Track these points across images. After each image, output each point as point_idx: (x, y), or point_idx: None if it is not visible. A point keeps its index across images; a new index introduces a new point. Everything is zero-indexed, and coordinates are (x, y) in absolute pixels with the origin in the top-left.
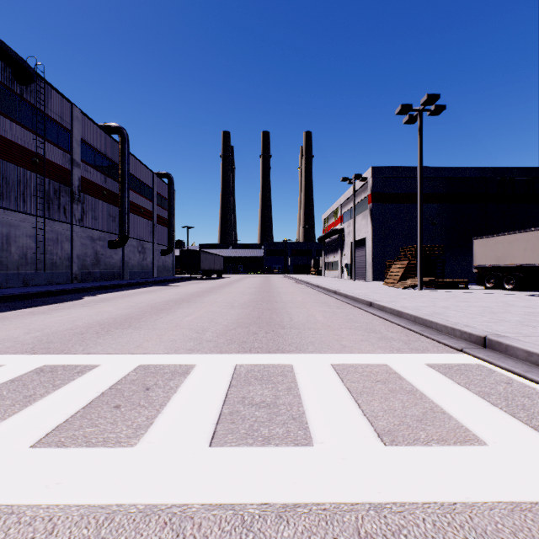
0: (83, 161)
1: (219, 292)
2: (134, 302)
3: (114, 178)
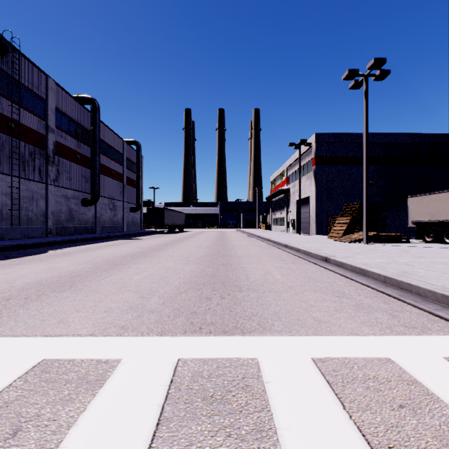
0: (58, 127)
1: (178, 246)
2: (92, 257)
3: (87, 144)
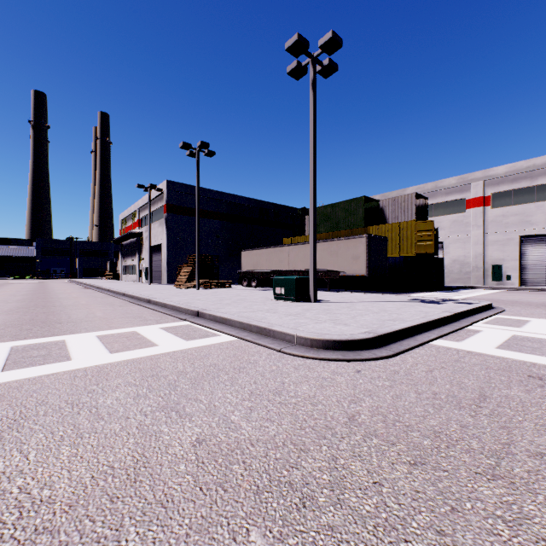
0: None
1: None
2: None
3: None
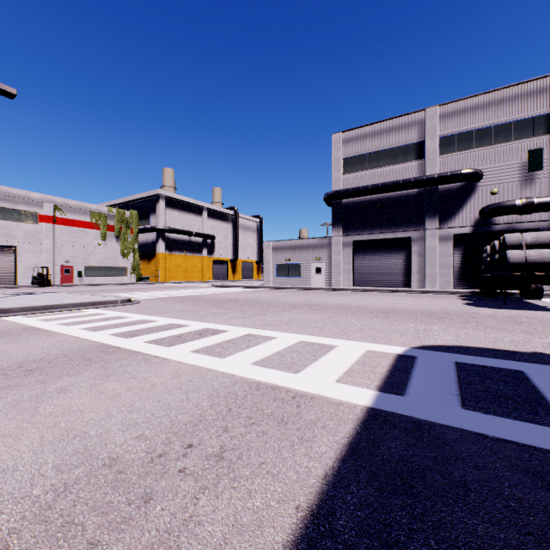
0: None
1: None
2: None
3: None
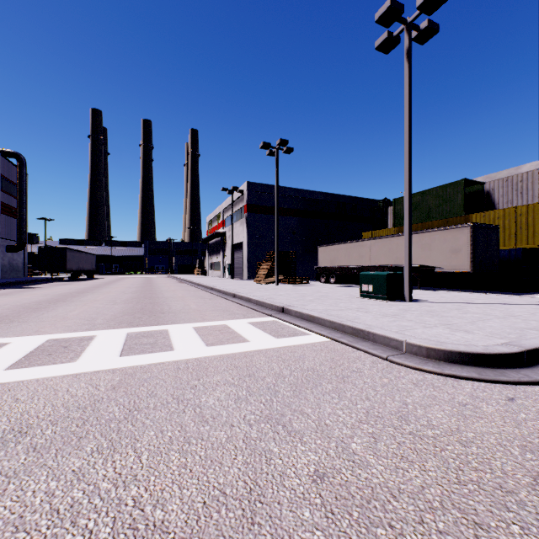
0: None
1: (97, 292)
2: None
3: None
